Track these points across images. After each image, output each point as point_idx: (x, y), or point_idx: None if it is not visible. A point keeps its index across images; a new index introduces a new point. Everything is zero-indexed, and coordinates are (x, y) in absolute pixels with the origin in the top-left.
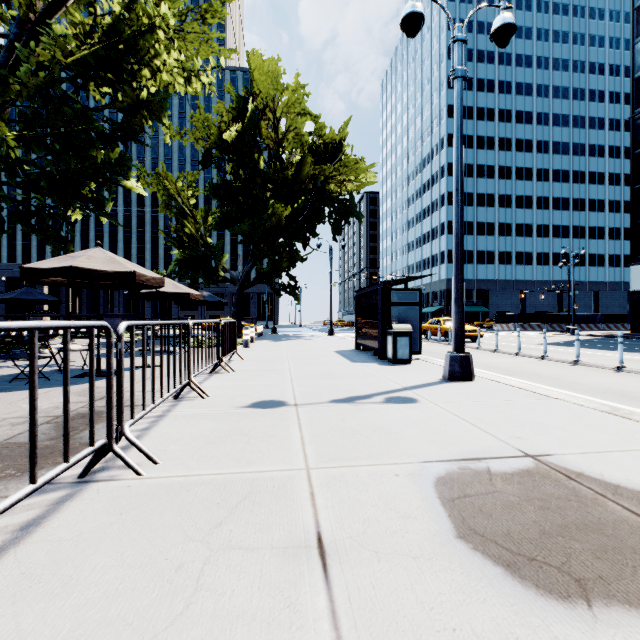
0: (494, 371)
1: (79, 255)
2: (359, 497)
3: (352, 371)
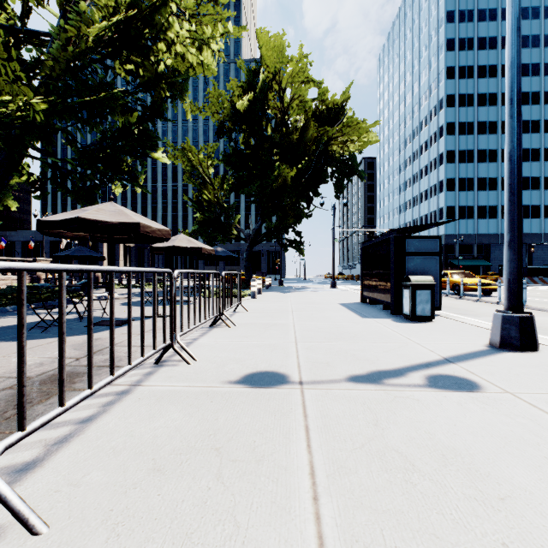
0: (544, 333)
1: (91, 208)
2: None
3: (365, 329)
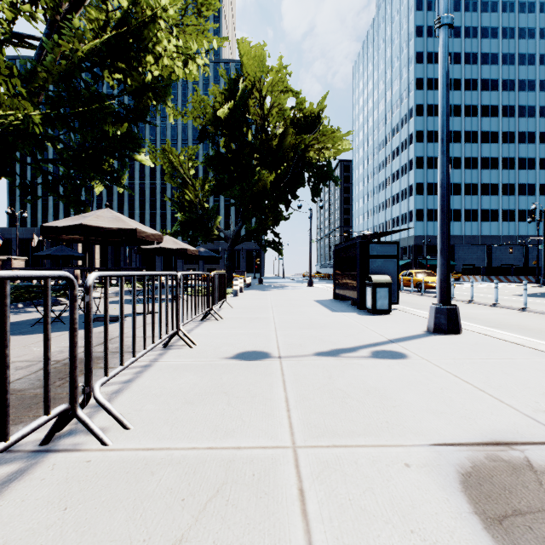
0: (476, 323)
1: (90, 215)
2: (364, 503)
3: (333, 321)
